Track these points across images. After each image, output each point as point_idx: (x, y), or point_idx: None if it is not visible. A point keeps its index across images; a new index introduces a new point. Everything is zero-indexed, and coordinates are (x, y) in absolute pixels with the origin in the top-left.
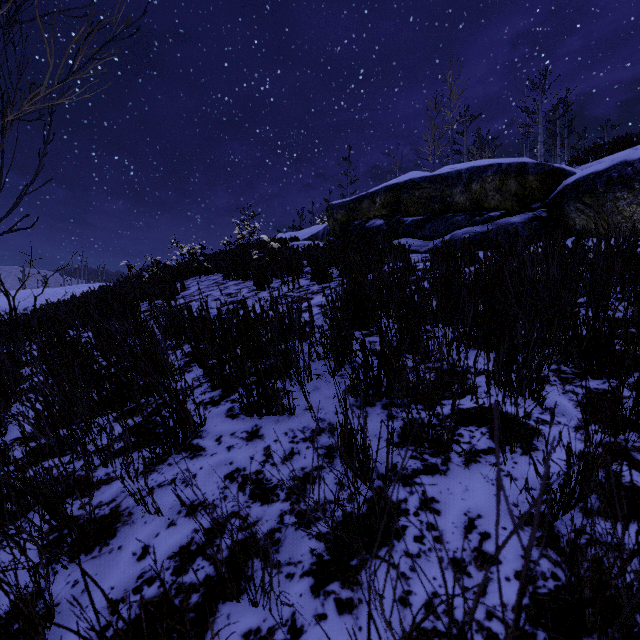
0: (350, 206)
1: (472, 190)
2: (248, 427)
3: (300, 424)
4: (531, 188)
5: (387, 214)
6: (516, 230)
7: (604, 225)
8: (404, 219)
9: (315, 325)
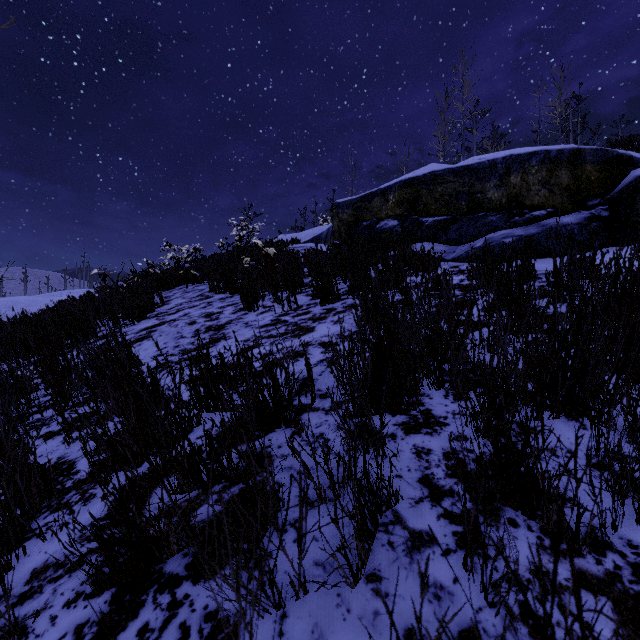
0: (358, 205)
1: (510, 184)
2: None
3: None
4: (588, 180)
5: (402, 214)
6: (571, 233)
7: None
8: (423, 219)
9: (316, 390)
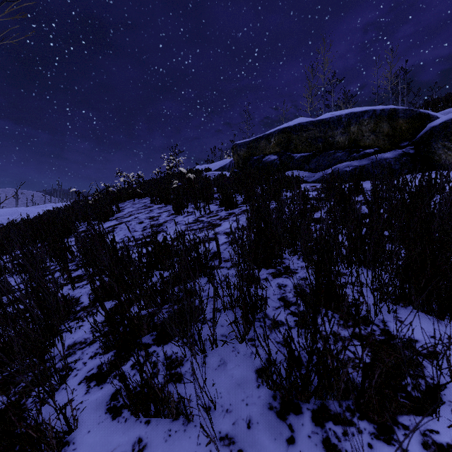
0: (250, 145)
1: (350, 131)
2: (128, 443)
3: (198, 447)
4: (401, 129)
5: (280, 151)
6: (389, 164)
7: None
8: (294, 155)
9: (222, 257)
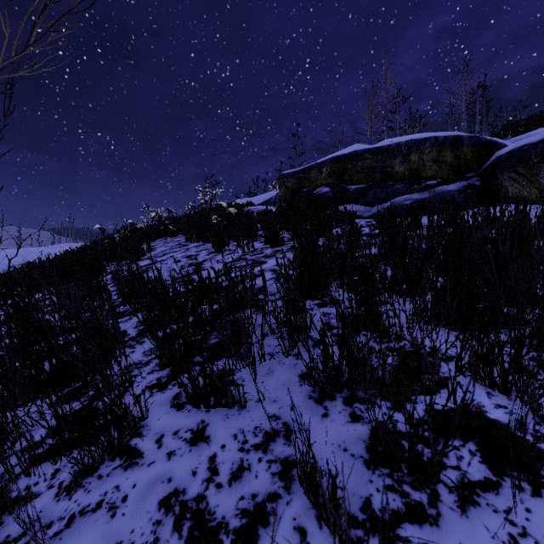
0: (299, 175)
1: (411, 161)
2: (193, 423)
3: (251, 422)
4: (466, 159)
5: (333, 182)
6: (452, 197)
7: (537, 193)
8: (348, 187)
9: (268, 292)
